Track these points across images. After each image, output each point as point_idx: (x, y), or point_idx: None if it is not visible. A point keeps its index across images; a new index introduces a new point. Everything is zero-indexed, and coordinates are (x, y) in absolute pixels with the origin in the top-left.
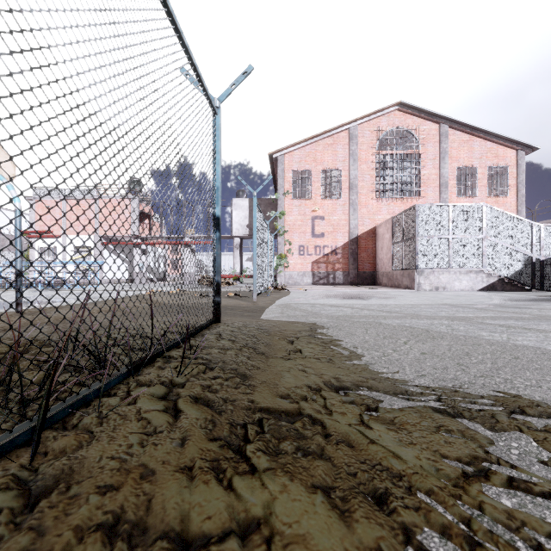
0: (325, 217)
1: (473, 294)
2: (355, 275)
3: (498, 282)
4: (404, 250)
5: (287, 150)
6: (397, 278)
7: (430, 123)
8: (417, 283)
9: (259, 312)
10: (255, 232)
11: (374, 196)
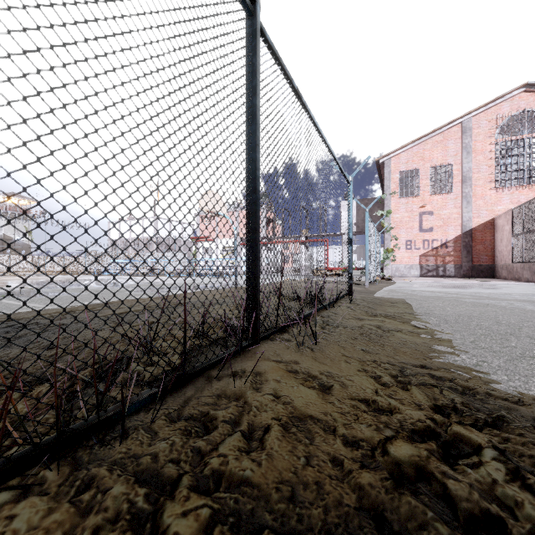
0: (433, 212)
1: None
2: (468, 268)
3: None
4: (524, 243)
5: (393, 154)
6: (517, 271)
7: None
8: None
9: (371, 294)
10: (367, 237)
11: (493, 186)
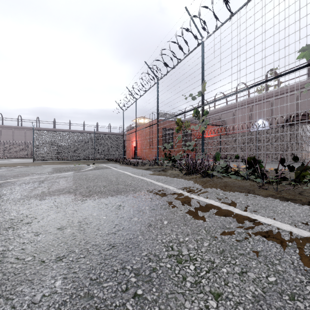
0: None
1: None
2: None
3: None
4: None
5: None
6: None
7: None
8: None
9: None
10: None
11: None
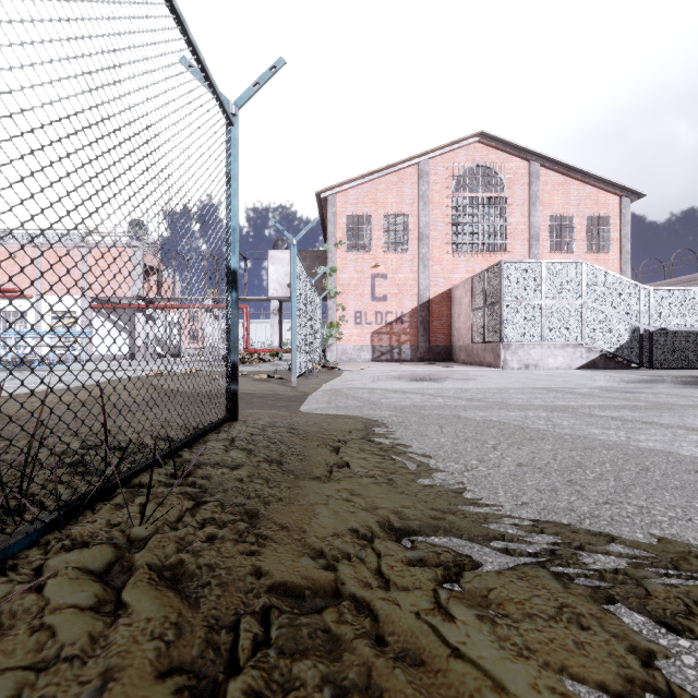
0: (388, 275)
1: (571, 374)
2: (425, 350)
3: (601, 359)
4: (486, 319)
5: (339, 188)
6: (478, 353)
7: (518, 160)
8: (502, 360)
9: (299, 402)
10: (294, 292)
11: (450, 250)
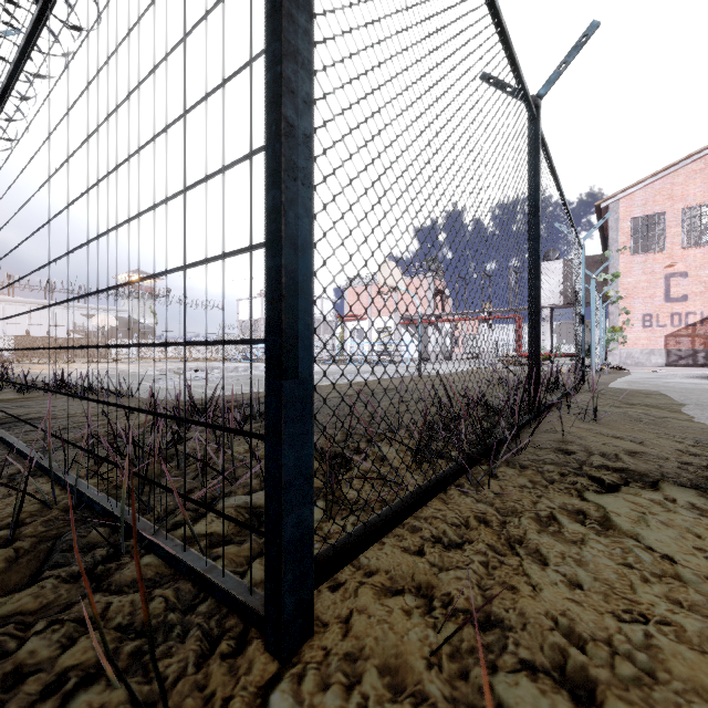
0: (688, 273)
1: None
2: None
3: None
4: None
5: (623, 193)
6: None
7: None
8: None
9: (603, 385)
10: (593, 312)
11: None
